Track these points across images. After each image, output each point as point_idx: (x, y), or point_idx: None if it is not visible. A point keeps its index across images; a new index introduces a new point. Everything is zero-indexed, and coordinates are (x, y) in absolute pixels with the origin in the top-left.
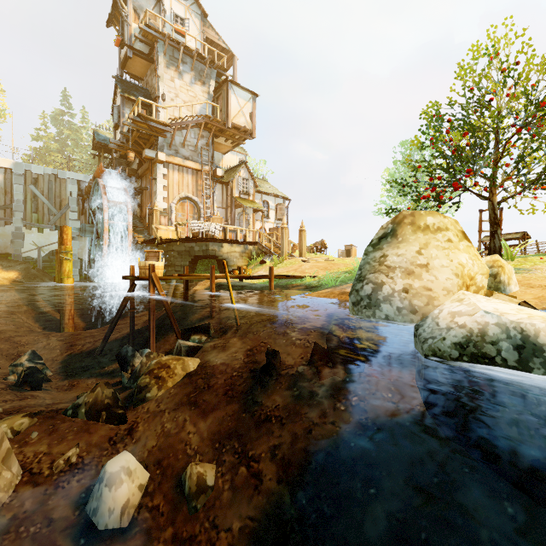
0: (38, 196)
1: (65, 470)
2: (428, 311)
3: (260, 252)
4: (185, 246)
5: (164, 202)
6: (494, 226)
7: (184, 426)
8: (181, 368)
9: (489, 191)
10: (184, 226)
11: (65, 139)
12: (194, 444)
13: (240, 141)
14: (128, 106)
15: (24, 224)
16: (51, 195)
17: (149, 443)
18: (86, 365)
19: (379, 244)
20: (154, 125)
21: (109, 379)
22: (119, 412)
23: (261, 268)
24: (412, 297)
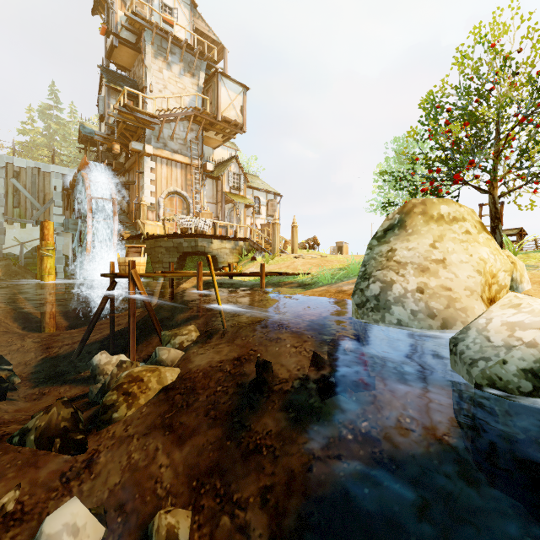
0: (20, 190)
1: None
2: (449, 315)
3: (251, 248)
4: (173, 242)
5: (151, 197)
6: (495, 221)
7: (155, 457)
8: (156, 380)
9: (489, 184)
10: (173, 222)
11: (52, 134)
12: (167, 481)
13: (230, 135)
14: (114, 96)
15: (5, 219)
16: (34, 189)
17: (111, 479)
18: (61, 370)
19: (385, 237)
20: (141, 117)
21: (84, 386)
22: (77, 438)
23: (252, 265)
24: (429, 298)
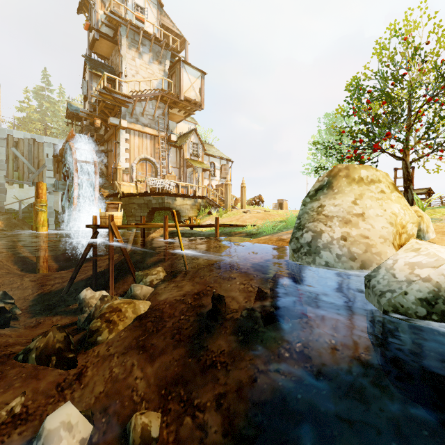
0: (19, 157)
1: (7, 422)
2: (367, 258)
3: (208, 204)
4: (144, 199)
5: (126, 162)
6: (407, 182)
7: (132, 371)
8: (132, 311)
9: (403, 152)
10: (144, 183)
11: (45, 110)
12: (141, 390)
13: (191, 111)
14: (95, 80)
15: (6, 181)
16: (30, 156)
17: (97, 388)
18: (53, 304)
19: (316, 195)
20: (118, 97)
21: (73, 316)
22: (69, 356)
23: (208, 218)
24: (350, 244)
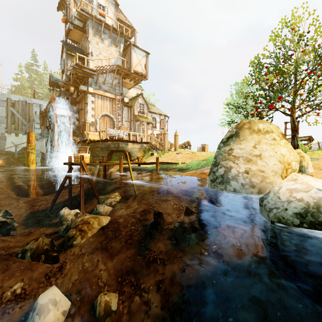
0: (15, 114)
1: (11, 299)
2: (263, 186)
3: (151, 148)
4: (105, 144)
5: (92, 118)
6: (294, 132)
7: (97, 265)
8: (97, 223)
9: (291, 110)
10: (105, 132)
11: (33, 80)
12: (104, 278)
13: (138, 81)
14: (70, 59)
15: (6, 131)
16: (23, 113)
17: (73, 277)
18: (40, 219)
19: (227, 142)
20: (86, 71)
21: (54, 228)
22: (53, 255)
23: (151, 158)
24: (251, 176)
